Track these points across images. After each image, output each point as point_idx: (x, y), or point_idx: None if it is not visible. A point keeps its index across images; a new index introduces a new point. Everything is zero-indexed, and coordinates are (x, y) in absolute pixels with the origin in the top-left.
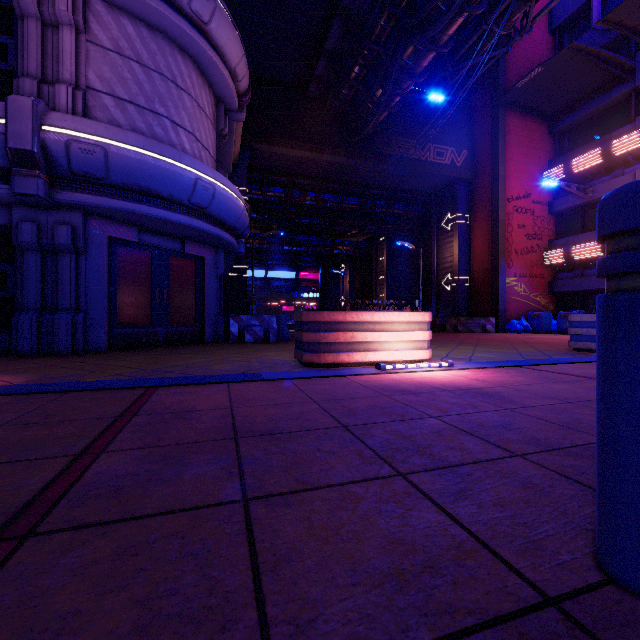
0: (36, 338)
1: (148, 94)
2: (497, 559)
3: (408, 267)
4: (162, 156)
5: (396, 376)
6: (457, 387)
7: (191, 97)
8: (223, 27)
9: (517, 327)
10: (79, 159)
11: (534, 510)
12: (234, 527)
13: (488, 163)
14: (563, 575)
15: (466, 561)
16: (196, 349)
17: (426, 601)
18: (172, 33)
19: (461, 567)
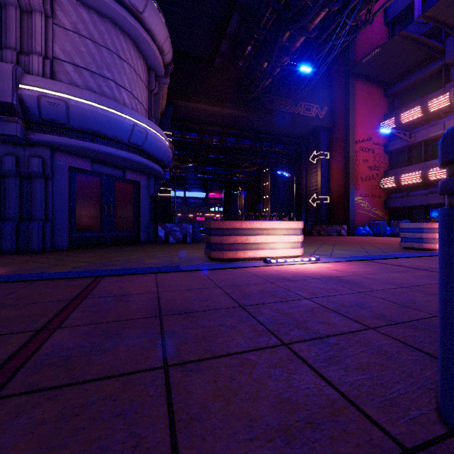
0: (15, 240)
1: (98, 63)
2: (363, 415)
3: (285, 189)
4: (108, 108)
5: (278, 268)
6: (323, 276)
7: (130, 66)
8: (153, 16)
9: (362, 232)
10: (47, 109)
11: (387, 373)
12: (156, 390)
13: (342, 116)
14: (415, 428)
15: (339, 417)
16: (133, 248)
17: (309, 453)
18: (116, 19)
19: (335, 423)
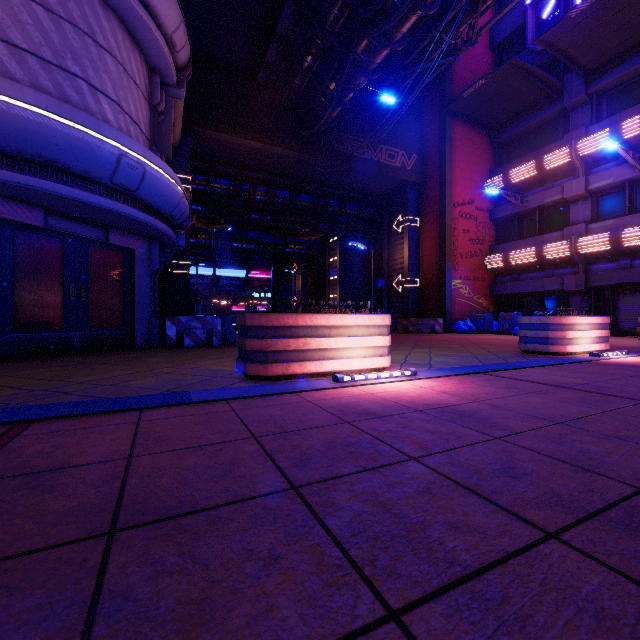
0: None
1: (57, 47)
2: None
3: (360, 268)
4: (73, 122)
5: (356, 390)
6: (428, 405)
7: (116, 60)
8: None
9: (463, 328)
10: None
11: None
12: None
13: (436, 168)
14: None
15: None
16: (120, 357)
17: None
18: None
19: None
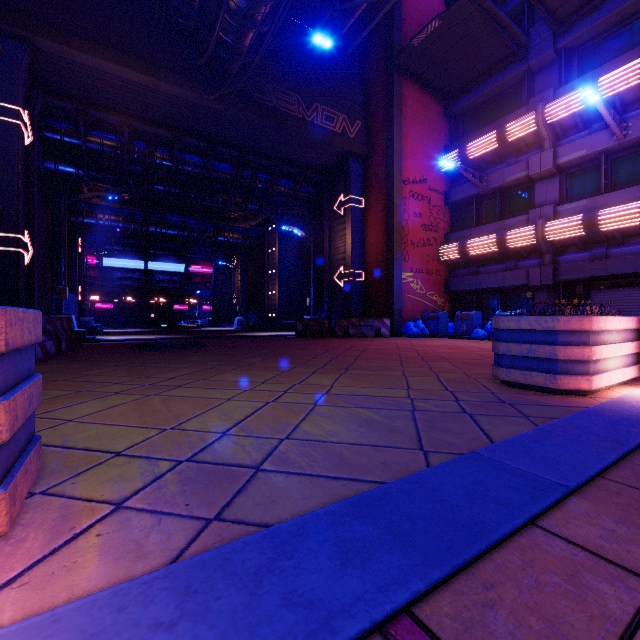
0: None
1: None
2: None
3: (301, 260)
4: None
5: None
6: None
7: None
8: None
9: (413, 330)
10: None
11: None
12: None
13: (383, 137)
14: None
15: None
16: None
17: None
18: None
19: None
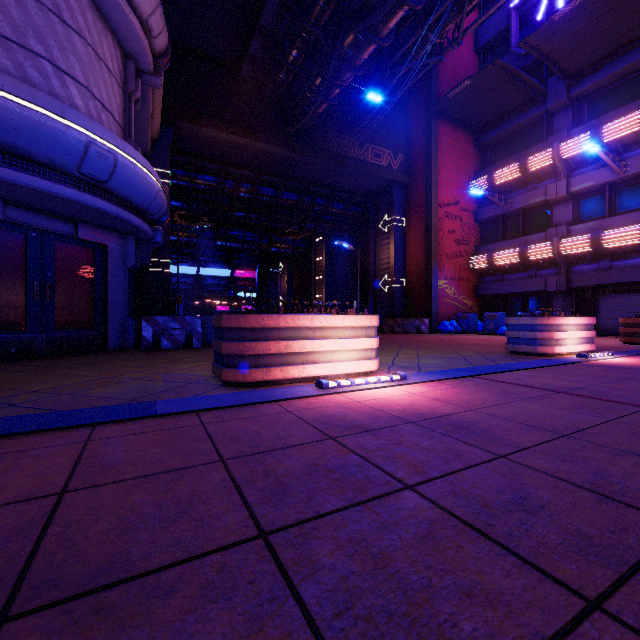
0: None
1: (17, 23)
2: None
3: (346, 268)
4: (34, 104)
5: (342, 398)
6: (421, 415)
7: (85, 41)
8: None
9: (448, 328)
10: None
11: None
12: None
13: (422, 168)
14: None
15: None
16: (88, 361)
17: None
18: None
19: None
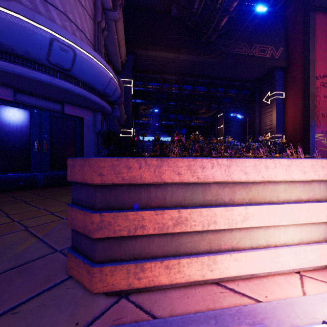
0: None
1: None
2: None
3: (238, 131)
4: (11, 11)
5: None
6: None
7: None
8: None
9: None
10: None
11: None
12: None
13: (300, 53)
14: None
15: None
16: (54, 193)
17: None
18: None
19: None
